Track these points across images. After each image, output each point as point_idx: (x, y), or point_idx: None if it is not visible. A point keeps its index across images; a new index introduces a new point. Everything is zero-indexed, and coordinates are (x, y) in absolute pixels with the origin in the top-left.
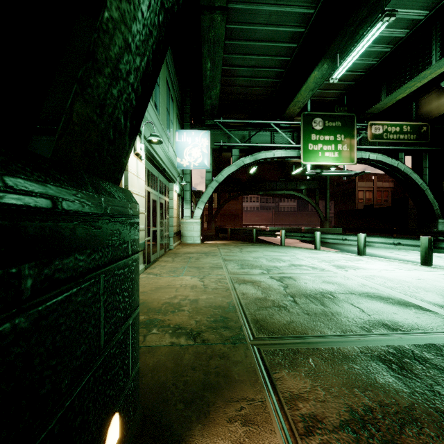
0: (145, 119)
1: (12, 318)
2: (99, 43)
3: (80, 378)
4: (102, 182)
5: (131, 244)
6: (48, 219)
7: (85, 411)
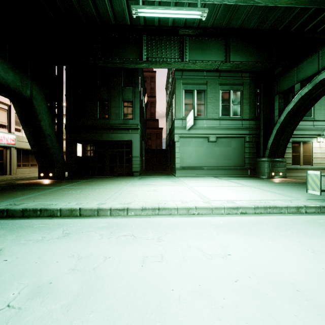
0: (324, 129)
1: (274, 163)
2: (278, 152)
3: (277, 168)
4: (280, 158)
5: (284, 162)
6: (275, 160)
7: (278, 170)
